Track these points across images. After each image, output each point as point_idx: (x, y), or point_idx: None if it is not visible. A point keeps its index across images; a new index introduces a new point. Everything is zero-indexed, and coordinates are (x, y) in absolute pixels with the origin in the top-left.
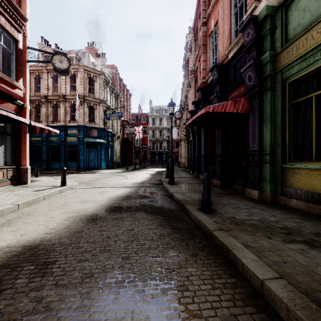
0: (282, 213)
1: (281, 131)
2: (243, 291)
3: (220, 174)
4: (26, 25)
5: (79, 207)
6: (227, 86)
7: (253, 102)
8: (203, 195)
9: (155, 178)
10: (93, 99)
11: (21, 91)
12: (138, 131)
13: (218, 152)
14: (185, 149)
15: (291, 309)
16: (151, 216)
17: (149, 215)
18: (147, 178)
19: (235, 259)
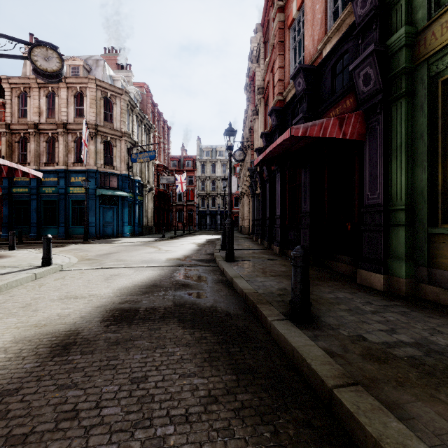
0: None
1: (427, 169)
2: None
3: (309, 245)
4: None
5: (52, 313)
6: (321, 102)
7: (372, 121)
8: (295, 289)
9: (204, 250)
10: (110, 130)
11: None
12: (181, 181)
13: (305, 209)
14: (248, 207)
15: None
16: (190, 335)
17: (187, 332)
18: (191, 251)
19: None
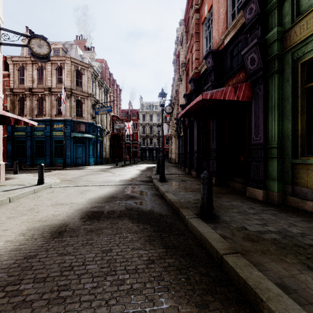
0: (301, 221)
1: (291, 121)
2: None
3: (216, 171)
4: None
5: (49, 213)
6: (223, 74)
7: (256, 88)
8: (203, 198)
9: (144, 174)
10: (80, 92)
11: None
12: (128, 127)
13: (213, 146)
14: (175, 144)
15: None
16: (137, 226)
17: (134, 225)
18: (136, 175)
19: None
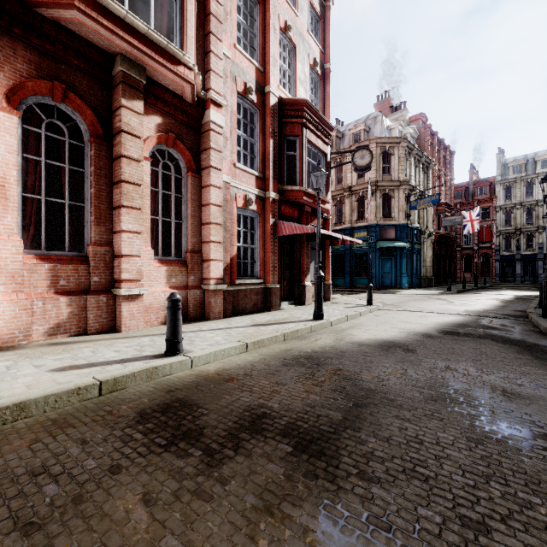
0: None
1: None
2: None
3: None
4: None
5: (405, 326)
6: None
7: None
8: None
9: (511, 307)
10: (388, 182)
11: (329, 204)
12: (470, 219)
13: None
14: None
15: None
16: (502, 345)
17: (499, 344)
18: (493, 306)
19: None
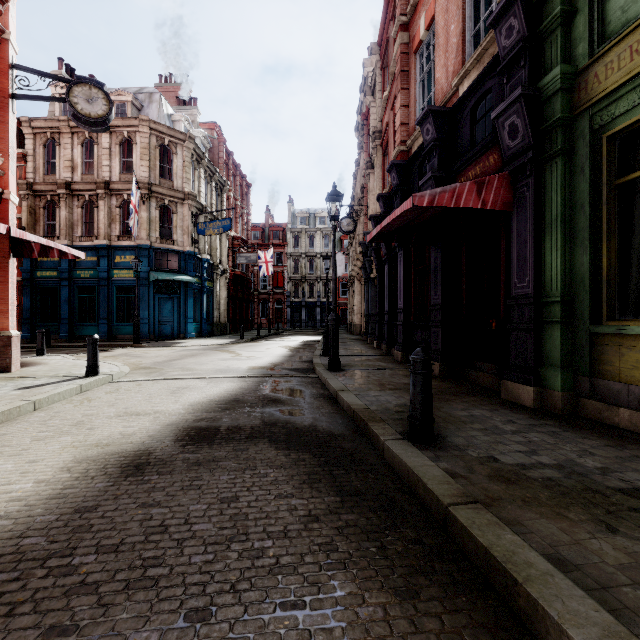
0: (605, 446)
1: (589, 250)
2: None
3: (441, 349)
4: (9, 16)
5: (113, 432)
6: (457, 156)
7: (520, 186)
8: (414, 401)
9: (299, 356)
10: (168, 190)
11: None
12: (265, 260)
13: (436, 300)
14: (361, 296)
15: None
16: (285, 456)
17: (281, 453)
18: (281, 358)
19: (539, 617)
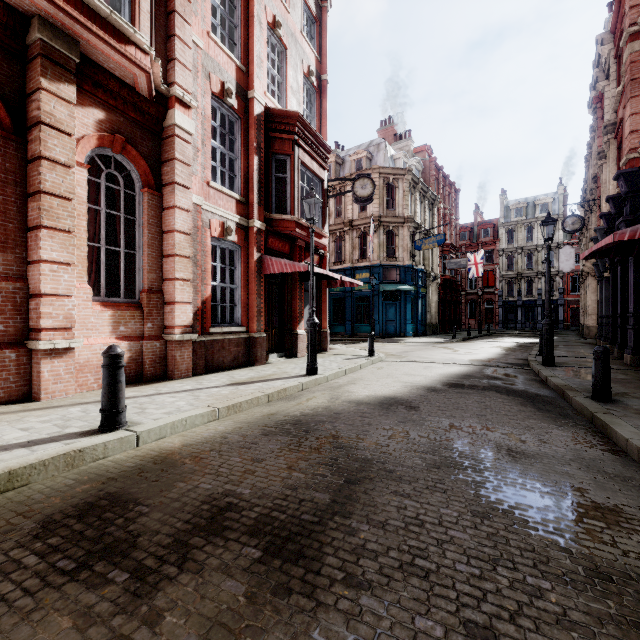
0: None
1: None
2: (605, 447)
3: None
4: None
5: (409, 379)
6: None
7: None
8: (594, 376)
9: (513, 355)
10: (392, 218)
11: (326, 238)
12: (475, 262)
13: None
14: (596, 294)
15: (639, 448)
16: (506, 397)
17: (503, 396)
18: (496, 355)
19: (611, 431)
